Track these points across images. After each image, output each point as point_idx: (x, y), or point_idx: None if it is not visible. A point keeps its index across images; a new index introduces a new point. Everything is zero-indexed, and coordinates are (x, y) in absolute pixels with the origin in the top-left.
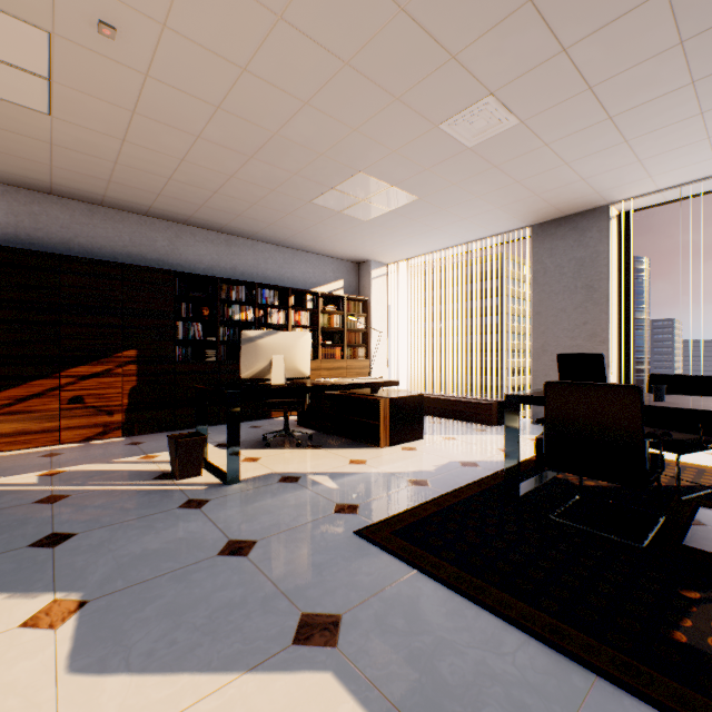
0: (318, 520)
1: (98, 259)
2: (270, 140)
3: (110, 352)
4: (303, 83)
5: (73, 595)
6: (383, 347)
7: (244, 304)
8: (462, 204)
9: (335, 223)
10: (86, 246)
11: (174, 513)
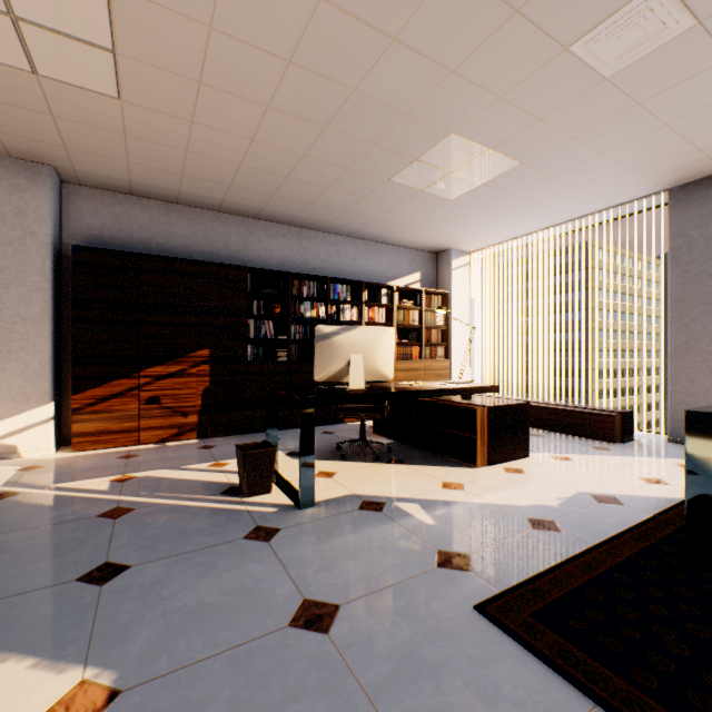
0: (418, 576)
1: (173, 257)
2: (348, 101)
3: (184, 351)
4: (392, 8)
5: (105, 676)
6: (464, 346)
7: (315, 300)
8: (577, 166)
9: (415, 205)
10: (163, 245)
11: (238, 546)
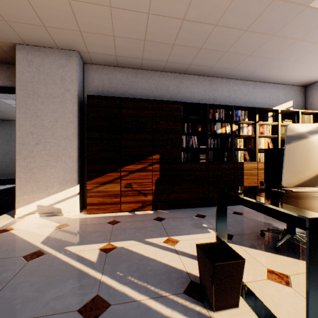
0: None
1: (138, 98)
2: None
3: (145, 156)
4: None
5: None
6: None
7: (223, 121)
8: None
9: (317, 34)
10: (133, 94)
11: None
